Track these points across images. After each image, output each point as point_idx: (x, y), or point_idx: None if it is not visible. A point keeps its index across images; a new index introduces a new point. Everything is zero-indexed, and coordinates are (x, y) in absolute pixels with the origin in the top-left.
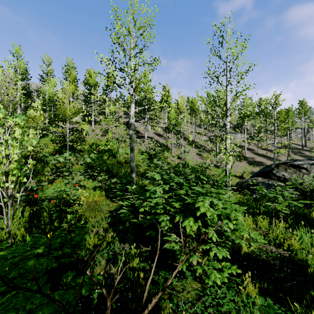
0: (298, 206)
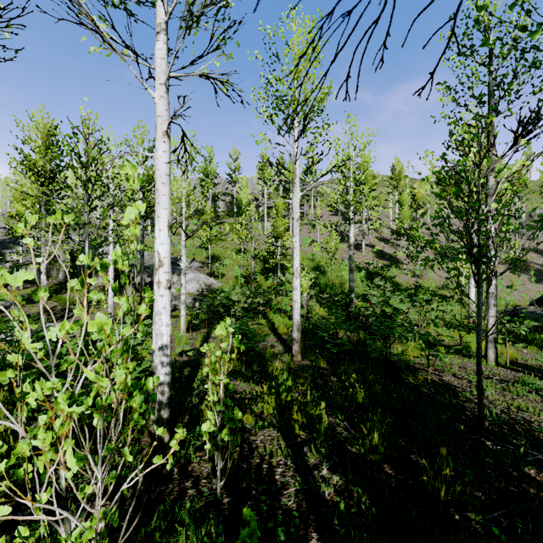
0: (536, 332)
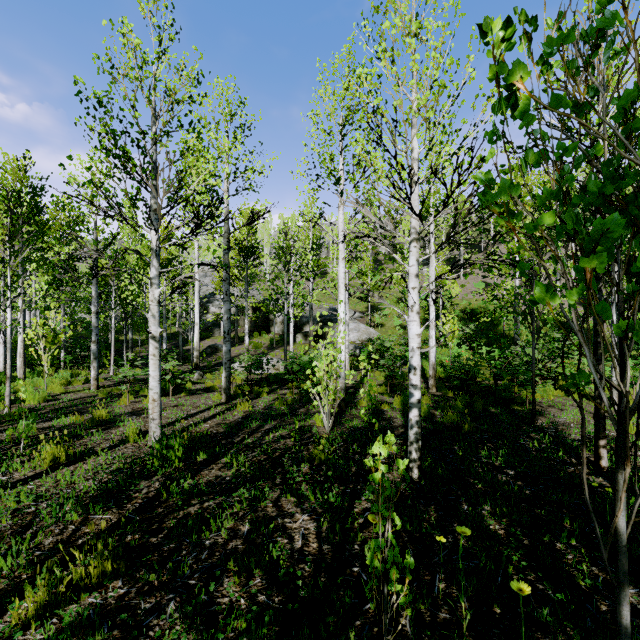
0: None
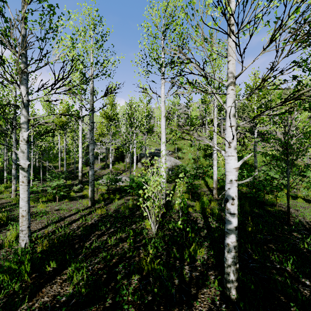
0: None
